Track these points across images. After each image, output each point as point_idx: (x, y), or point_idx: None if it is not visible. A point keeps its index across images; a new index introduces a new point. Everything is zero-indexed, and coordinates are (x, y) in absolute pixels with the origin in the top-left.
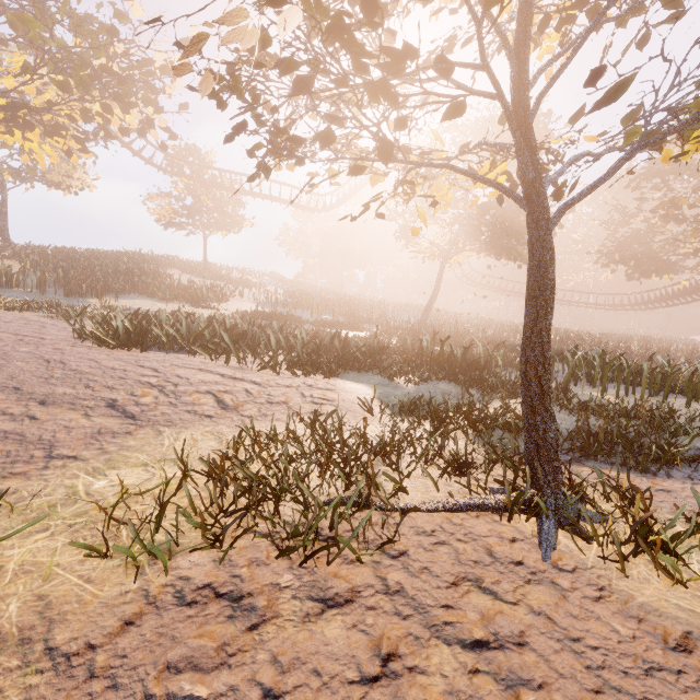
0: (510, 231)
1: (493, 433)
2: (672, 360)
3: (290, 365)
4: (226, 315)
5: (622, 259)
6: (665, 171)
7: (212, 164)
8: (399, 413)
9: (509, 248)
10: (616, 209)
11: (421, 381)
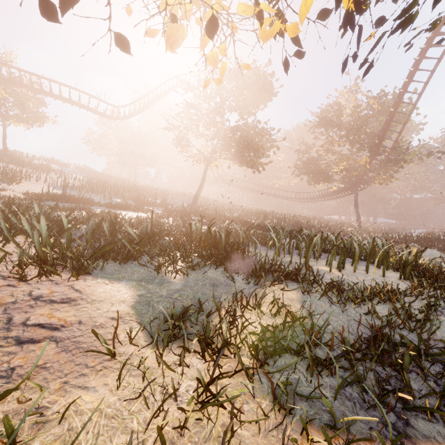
0: (250, 147)
1: (280, 360)
2: (332, 231)
3: (21, 264)
4: (11, 195)
5: (307, 172)
6: (327, 124)
7: (12, 64)
8: (157, 347)
9: (248, 159)
10: (303, 143)
11: (190, 268)
